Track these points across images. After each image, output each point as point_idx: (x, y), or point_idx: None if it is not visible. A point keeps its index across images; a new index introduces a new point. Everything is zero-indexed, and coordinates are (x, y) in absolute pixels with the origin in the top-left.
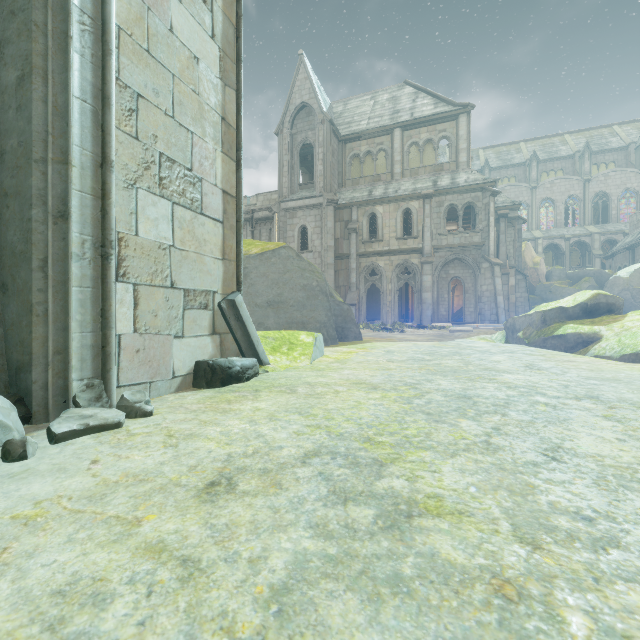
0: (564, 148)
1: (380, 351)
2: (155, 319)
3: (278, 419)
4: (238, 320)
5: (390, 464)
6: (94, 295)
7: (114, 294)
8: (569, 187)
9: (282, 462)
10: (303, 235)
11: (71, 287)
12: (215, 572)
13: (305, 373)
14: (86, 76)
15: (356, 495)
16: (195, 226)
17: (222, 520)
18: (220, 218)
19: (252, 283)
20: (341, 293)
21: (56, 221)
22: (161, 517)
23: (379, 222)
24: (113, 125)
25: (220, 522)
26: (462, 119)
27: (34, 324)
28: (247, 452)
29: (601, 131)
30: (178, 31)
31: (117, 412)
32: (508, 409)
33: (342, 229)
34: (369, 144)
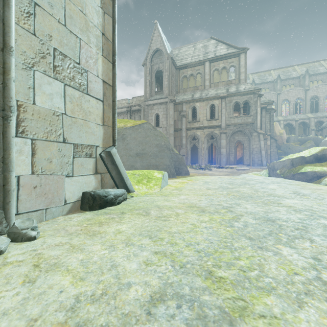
0: (294, 73)
1: (201, 182)
2: (50, 164)
3: (132, 244)
4: (113, 164)
5: (240, 320)
6: None
7: (13, 146)
8: (297, 93)
9: (126, 312)
10: (157, 119)
11: None
12: None
13: (156, 198)
14: None
15: None
16: (82, 102)
17: None
18: (101, 98)
19: (127, 143)
20: (177, 149)
21: None
22: None
23: (197, 111)
24: (12, 20)
25: None
26: (242, 56)
27: None
28: (96, 293)
29: (314, 64)
30: None
31: (1, 240)
32: (310, 233)
33: (178, 115)
34: (192, 70)
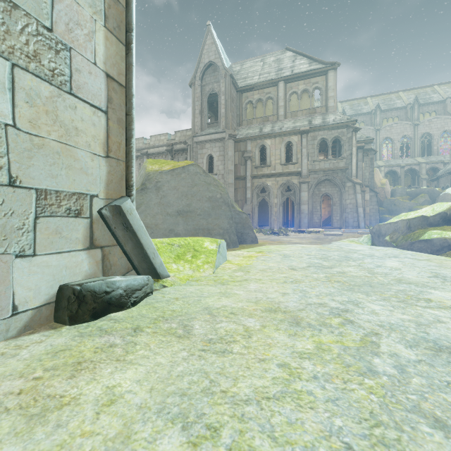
0: (399, 101)
1: (277, 255)
2: None
3: None
4: (127, 230)
5: None
6: None
7: None
8: (403, 129)
9: None
10: (210, 162)
11: None
12: None
13: (207, 289)
14: None
15: None
16: (59, 107)
17: None
18: (102, 106)
19: (164, 195)
20: (239, 205)
21: None
22: None
23: (268, 152)
24: None
25: None
26: (330, 74)
27: None
28: None
29: (425, 89)
30: None
31: None
32: None
33: (240, 157)
34: (260, 93)
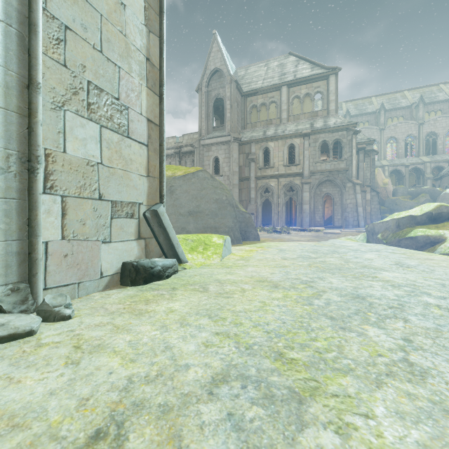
0: (404, 101)
1: (275, 249)
2: (83, 227)
3: (188, 324)
4: (160, 227)
5: (310, 399)
6: (20, 206)
7: (40, 205)
8: (408, 129)
9: (186, 392)
10: (216, 164)
11: None
12: None
13: (216, 270)
14: (11, 2)
15: None
16: (122, 147)
17: None
18: (145, 142)
19: (177, 197)
20: (243, 205)
21: None
22: None
23: (271, 154)
24: (39, 50)
25: None
26: (332, 78)
27: None
28: (150, 374)
29: (431, 88)
30: None
31: (32, 319)
32: (406, 312)
33: (244, 159)
34: (264, 98)
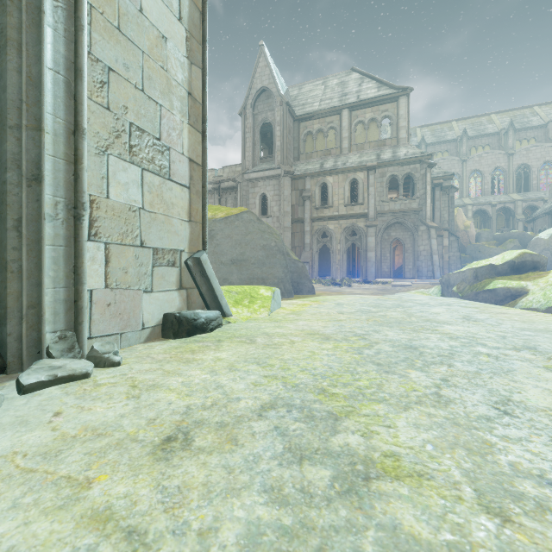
0: (491, 126)
1: (331, 304)
2: (125, 275)
3: (237, 369)
4: (203, 276)
5: (345, 418)
6: (67, 253)
7: (86, 252)
8: (495, 160)
9: (239, 415)
10: (263, 202)
11: (44, 245)
12: (161, 548)
13: (264, 324)
14: (59, 49)
15: (312, 453)
16: (163, 190)
17: (174, 482)
18: (187, 184)
19: (218, 243)
20: (296, 252)
21: (30, 184)
22: (113, 478)
23: (329, 191)
24: (85, 95)
25: (172, 484)
26: (402, 100)
27: (9, 280)
28: (206, 404)
29: (523, 111)
30: (147, 12)
31: (86, 363)
32: (453, 360)
33: (297, 197)
34: (321, 123)
